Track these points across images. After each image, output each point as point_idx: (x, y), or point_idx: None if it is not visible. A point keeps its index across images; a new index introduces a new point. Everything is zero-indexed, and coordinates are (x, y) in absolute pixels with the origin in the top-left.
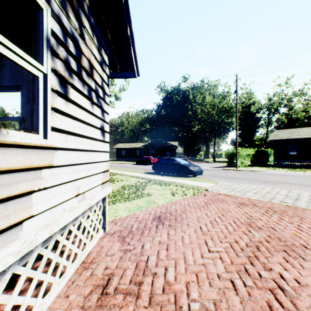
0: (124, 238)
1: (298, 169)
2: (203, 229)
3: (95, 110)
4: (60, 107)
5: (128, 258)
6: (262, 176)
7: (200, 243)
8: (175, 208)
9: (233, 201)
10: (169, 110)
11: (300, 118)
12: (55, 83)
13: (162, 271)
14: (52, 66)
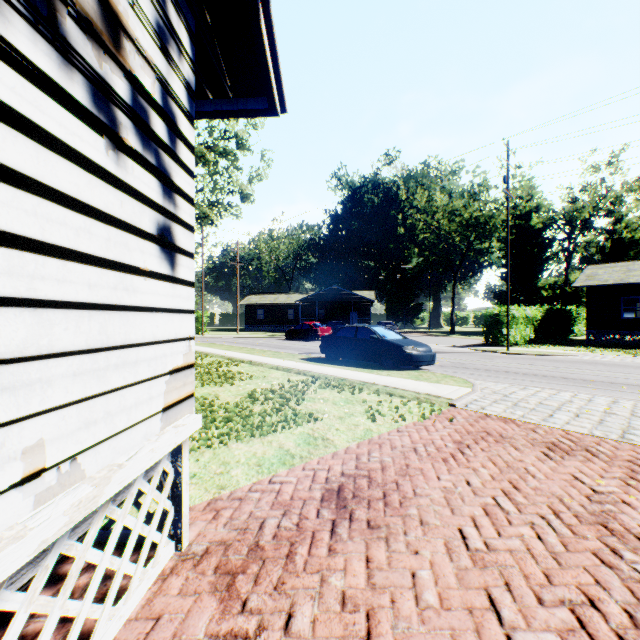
0: (232, 580)
1: None
2: (473, 542)
3: (136, 174)
4: None
5: None
6: (572, 367)
7: (476, 606)
8: (380, 461)
9: (528, 440)
10: (356, 224)
11: (639, 241)
12: None
13: None
14: None
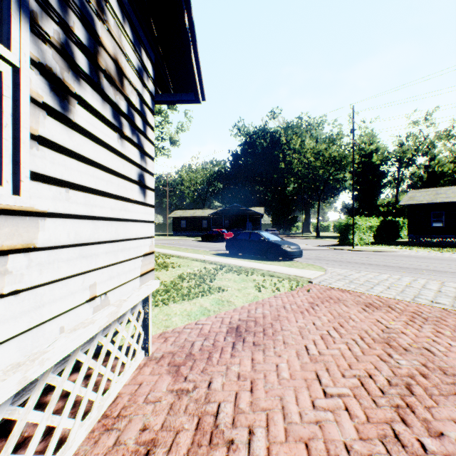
0: (178, 368)
1: (446, 248)
2: (311, 351)
3: (129, 149)
4: (53, 136)
5: (184, 407)
6: (394, 259)
7: (309, 378)
8: (262, 313)
9: (355, 301)
10: (250, 160)
11: (447, 173)
12: (39, 90)
13: (243, 436)
14: (33, 55)
